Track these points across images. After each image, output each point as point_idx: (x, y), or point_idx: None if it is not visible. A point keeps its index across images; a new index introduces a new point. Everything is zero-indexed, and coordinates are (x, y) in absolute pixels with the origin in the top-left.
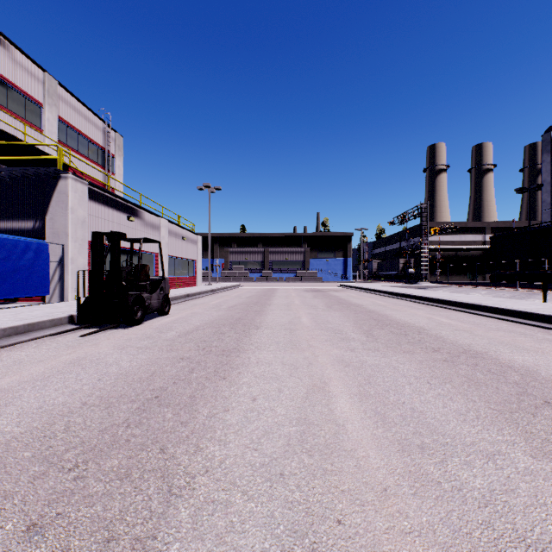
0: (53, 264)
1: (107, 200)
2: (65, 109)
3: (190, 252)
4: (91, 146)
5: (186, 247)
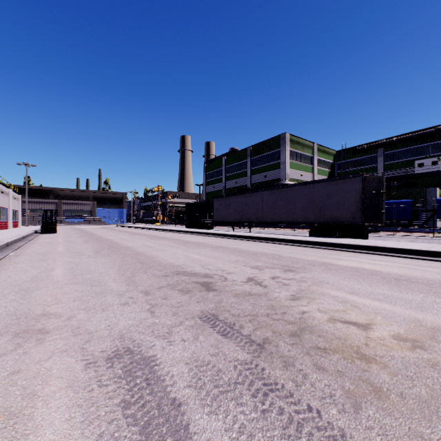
0: None
1: None
2: None
3: (16, 206)
4: None
5: (15, 203)
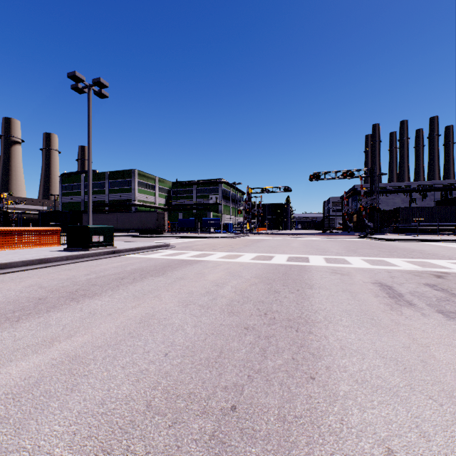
0: None
1: None
2: None
3: None
4: None
5: None
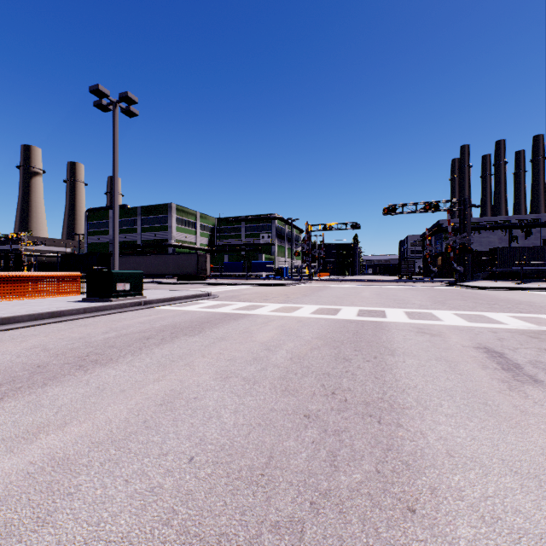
0: None
1: None
2: None
3: None
4: None
5: None
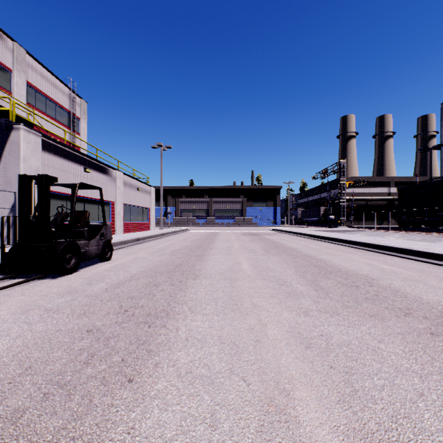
0: (6, 210)
1: (63, 152)
2: (34, 75)
3: (144, 201)
4: (58, 109)
5: (141, 197)
